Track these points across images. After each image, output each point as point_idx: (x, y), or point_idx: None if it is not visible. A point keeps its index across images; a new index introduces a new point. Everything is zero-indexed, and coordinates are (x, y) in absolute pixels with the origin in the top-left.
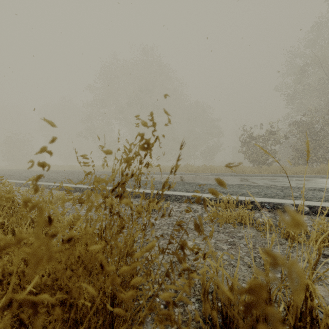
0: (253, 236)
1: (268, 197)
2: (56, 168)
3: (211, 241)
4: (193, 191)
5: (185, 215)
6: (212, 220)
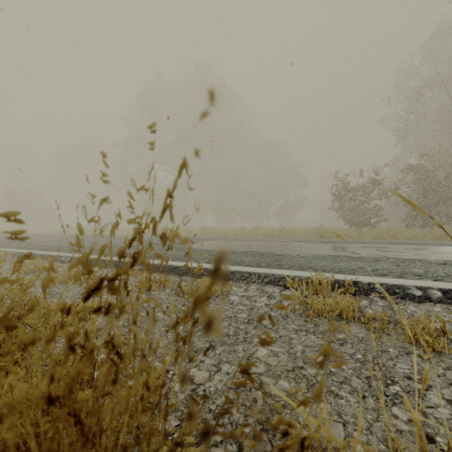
0: (361, 339)
1: (378, 275)
2: (76, 232)
3: (297, 349)
4: (266, 266)
5: (255, 303)
6: (320, 362)
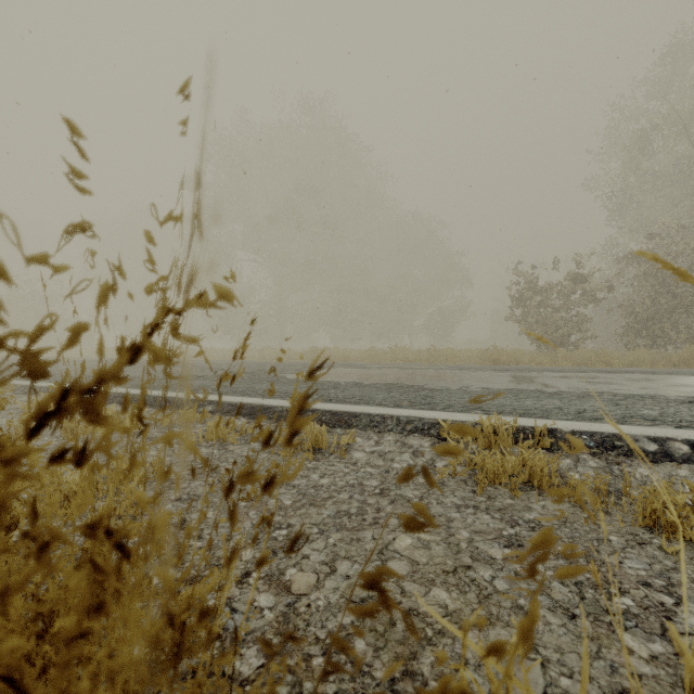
0: (564, 521)
1: (586, 419)
2: (116, 355)
3: (460, 536)
4: (410, 405)
5: (392, 464)
6: (529, 567)
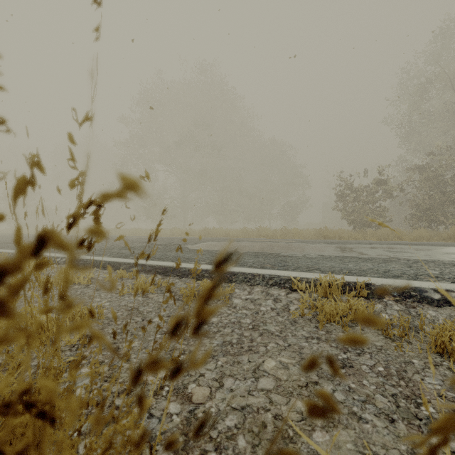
0: (380, 349)
1: (390, 276)
2: (76, 233)
3: None
4: (271, 267)
5: (260, 307)
6: (429, 451)
